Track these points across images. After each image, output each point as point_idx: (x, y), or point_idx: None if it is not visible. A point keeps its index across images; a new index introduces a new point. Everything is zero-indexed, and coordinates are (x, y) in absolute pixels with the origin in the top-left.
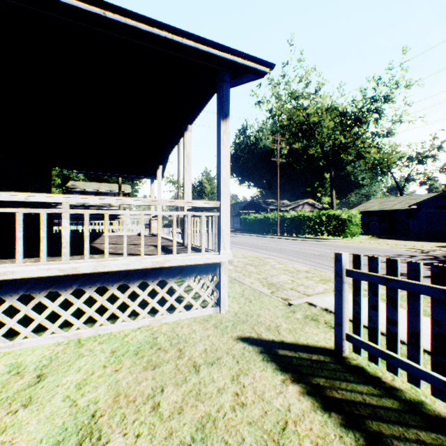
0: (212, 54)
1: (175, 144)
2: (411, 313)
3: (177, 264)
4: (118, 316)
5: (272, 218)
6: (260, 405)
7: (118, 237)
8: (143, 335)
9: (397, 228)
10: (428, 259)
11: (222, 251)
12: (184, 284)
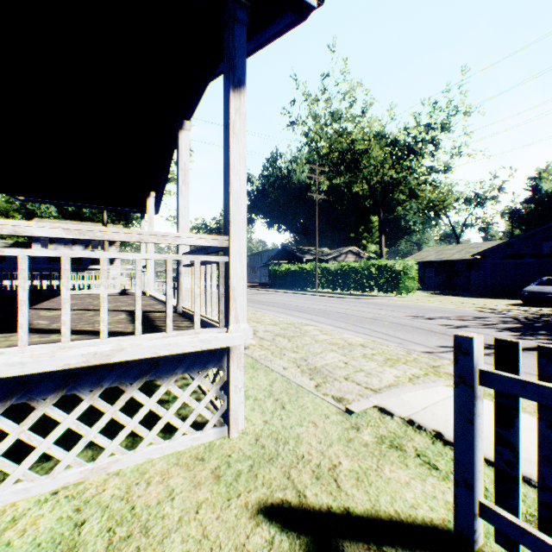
0: None
1: (168, 156)
2: None
3: (140, 356)
4: (26, 457)
5: (309, 270)
6: None
7: (85, 297)
8: (54, 517)
9: (457, 283)
10: (510, 322)
11: (233, 327)
12: (158, 391)
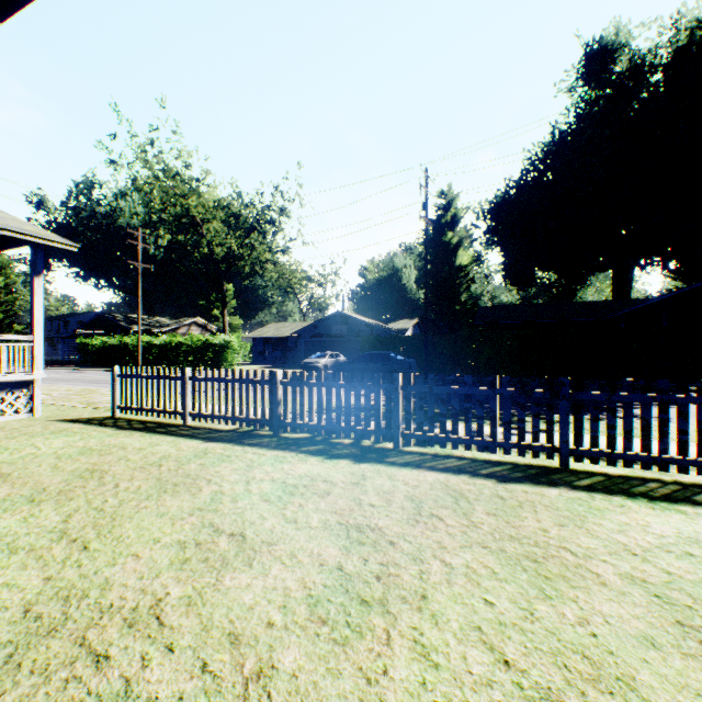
0: (28, 240)
1: None
2: (137, 387)
3: None
4: None
5: (134, 344)
6: (58, 428)
7: None
8: None
9: (289, 357)
10: None
11: (37, 372)
12: None
